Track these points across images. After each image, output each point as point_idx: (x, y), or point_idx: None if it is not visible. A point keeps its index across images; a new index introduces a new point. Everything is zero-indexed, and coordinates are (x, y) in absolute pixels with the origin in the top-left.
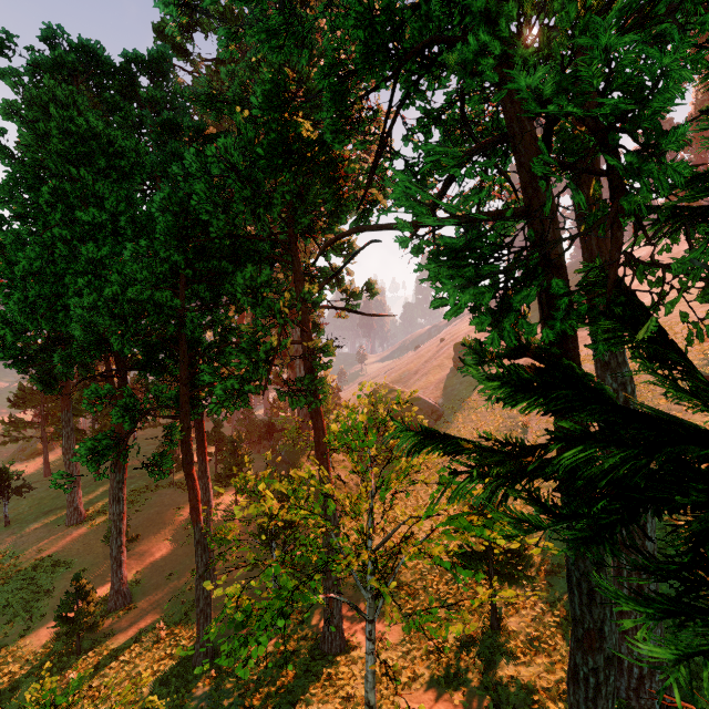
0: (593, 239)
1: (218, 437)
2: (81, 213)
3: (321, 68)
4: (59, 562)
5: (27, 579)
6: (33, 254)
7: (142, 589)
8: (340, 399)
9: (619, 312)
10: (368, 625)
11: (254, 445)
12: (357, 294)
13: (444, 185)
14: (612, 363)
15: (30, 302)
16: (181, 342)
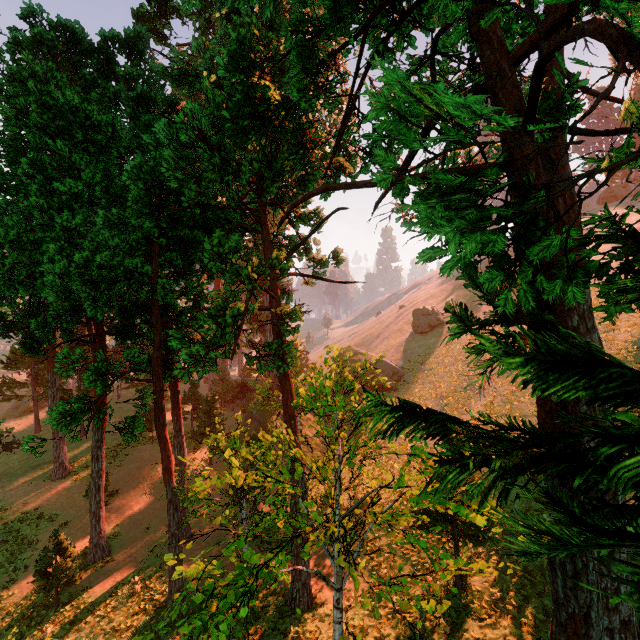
0: (560, 205)
1: (195, 396)
2: (58, 183)
3: (288, 24)
4: (43, 515)
5: (13, 532)
6: (11, 222)
7: (120, 542)
8: (308, 361)
9: (636, 270)
10: (335, 593)
11: (228, 404)
12: (324, 262)
13: None
14: (581, 329)
15: (7, 269)
16: (154, 308)
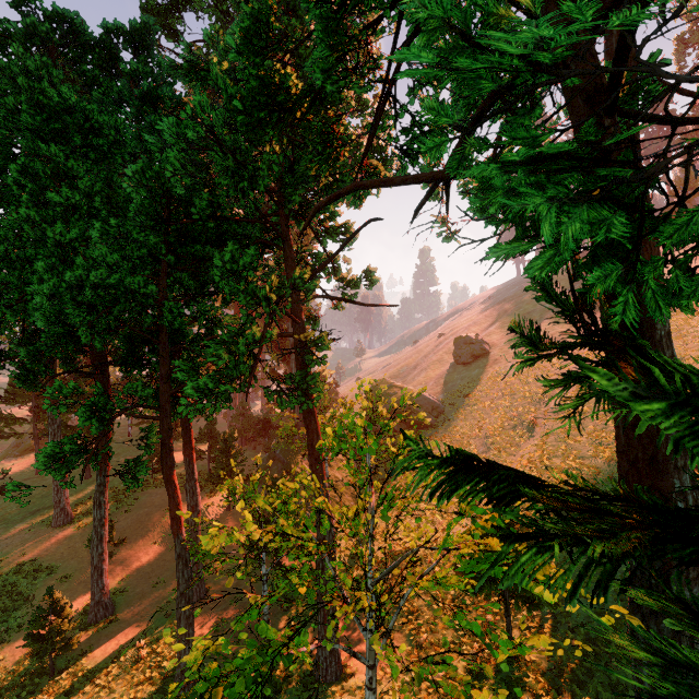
0: None
1: (212, 434)
2: (52, 193)
3: None
4: (41, 567)
5: (6, 586)
6: None
7: (126, 599)
8: (338, 394)
9: None
10: (368, 671)
11: (249, 442)
12: (355, 282)
13: (463, 137)
14: None
15: None
16: (161, 335)
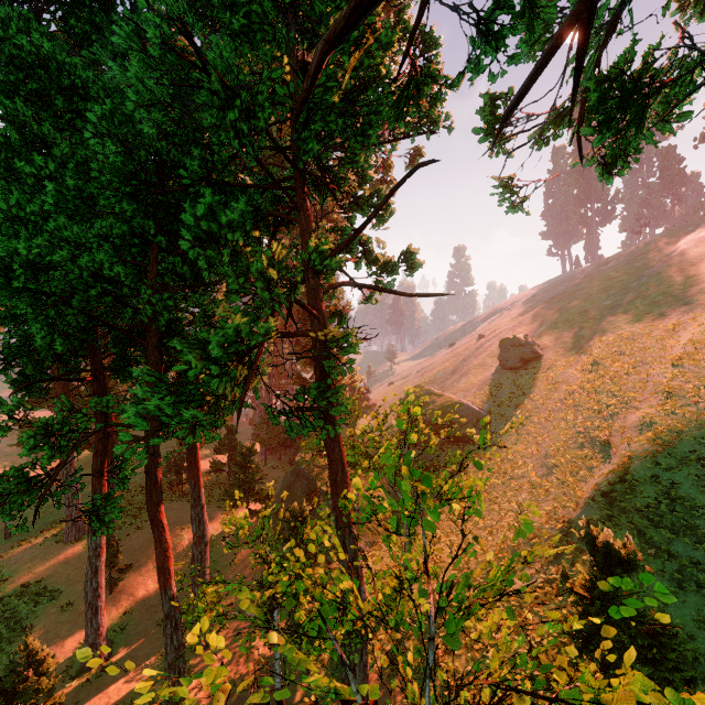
0: None
1: (232, 444)
2: (21, 162)
3: None
4: (45, 590)
5: (6, 611)
6: None
7: (126, 639)
8: (369, 400)
9: None
10: None
11: (274, 452)
12: (391, 267)
13: None
14: None
15: None
16: (148, 335)
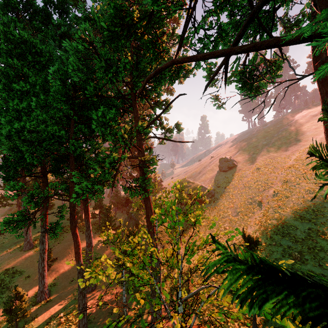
0: None
1: (101, 205)
2: (15, 84)
3: None
4: (16, 271)
5: None
6: None
7: (56, 289)
8: (162, 186)
9: None
10: None
11: (119, 209)
12: (170, 130)
13: (238, 35)
14: None
15: None
16: (70, 157)
